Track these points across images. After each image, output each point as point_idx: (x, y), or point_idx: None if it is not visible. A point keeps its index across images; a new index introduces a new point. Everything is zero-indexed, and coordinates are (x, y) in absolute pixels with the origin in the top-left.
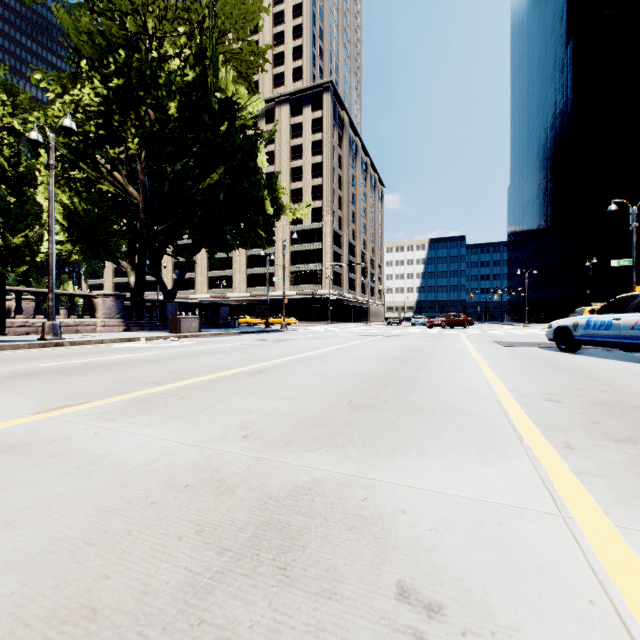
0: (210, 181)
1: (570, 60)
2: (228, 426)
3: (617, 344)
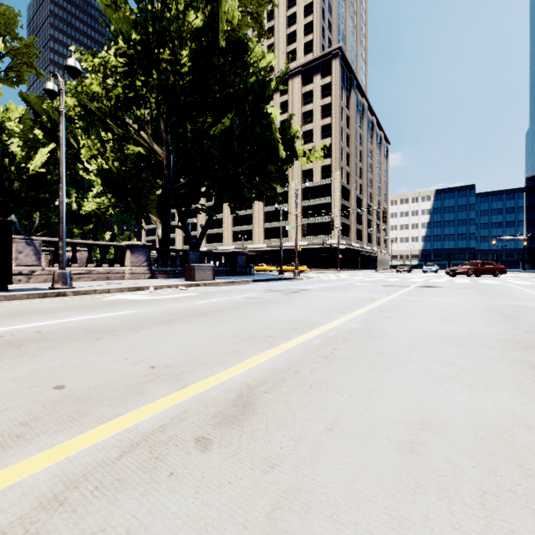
0: (221, 126)
1: None
2: None
3: None
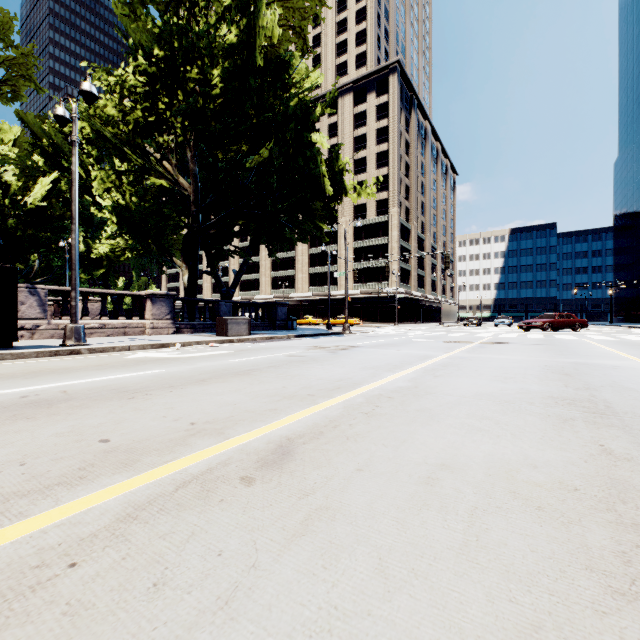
0: (259, 158)
1: None
2: None
3: None
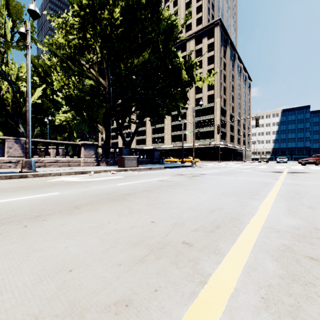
0: (142, 59)
1: None
2: None
3: None
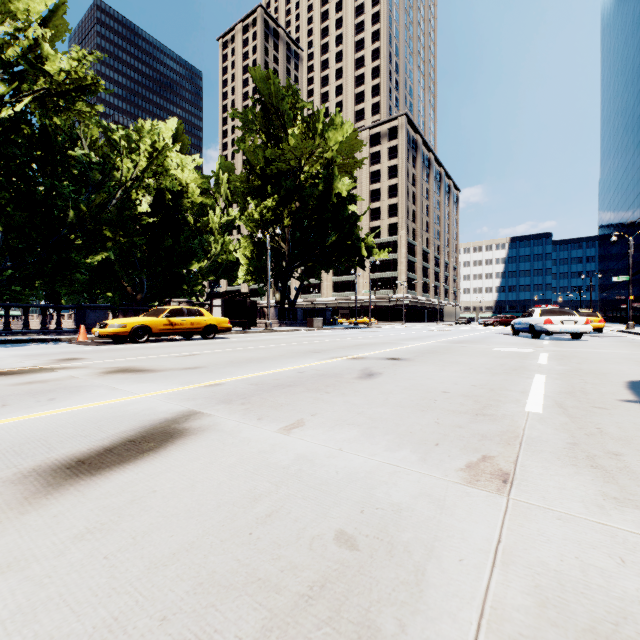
0: (331, 241)
1: None
2: (377, 340)
3: (523, 331)
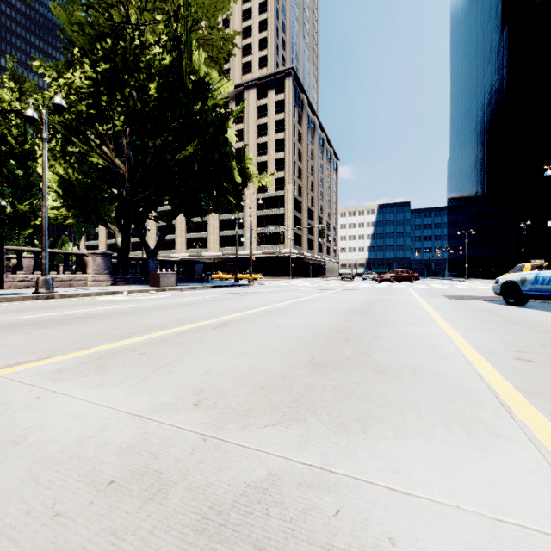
0: (185, 153)
1: (505, 44)
2: (181, 389)
3: None
